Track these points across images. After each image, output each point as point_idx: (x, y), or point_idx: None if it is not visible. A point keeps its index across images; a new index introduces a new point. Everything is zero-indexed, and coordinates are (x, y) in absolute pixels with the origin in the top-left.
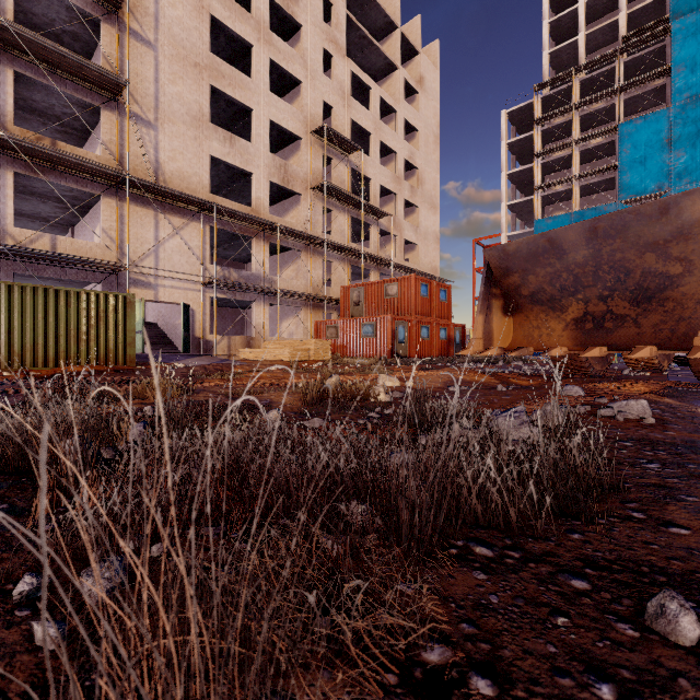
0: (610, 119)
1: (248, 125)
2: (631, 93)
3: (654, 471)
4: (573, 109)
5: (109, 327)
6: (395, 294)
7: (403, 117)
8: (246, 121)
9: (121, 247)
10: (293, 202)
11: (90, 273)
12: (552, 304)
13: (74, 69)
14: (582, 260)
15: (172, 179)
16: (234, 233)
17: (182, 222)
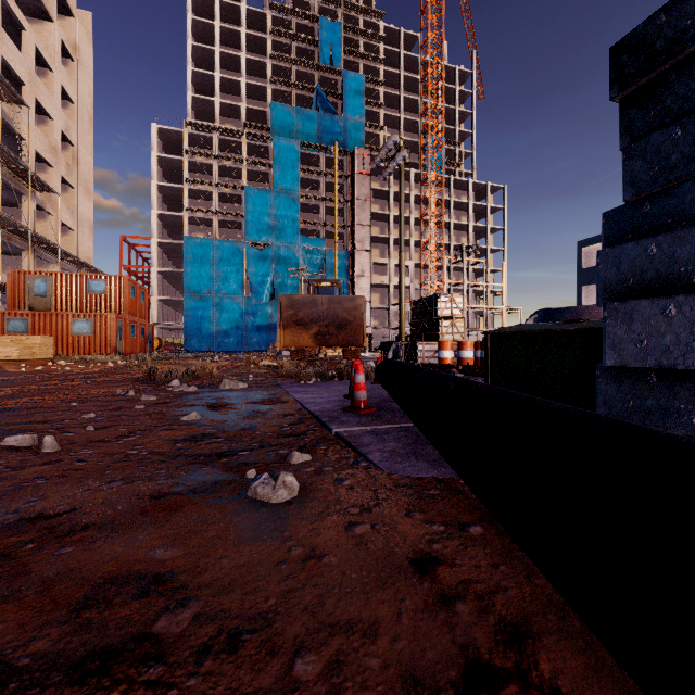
0: (237, 177)
1: None
2: (251, 167)
3: None
4: (216, 158)
5: None
6: (103, 291)
7: (59, 81)
8: None
9: None
10: None
11: None
12: (306, 326)
13: None
14: (324, 310)
15: None
16: None
17: None
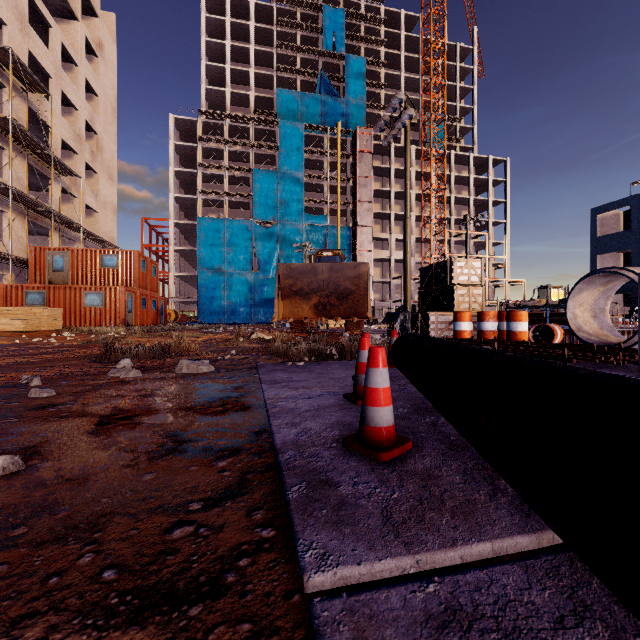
0: (246, 161)
1: None
2: (259, 151)
3: None
4: (226, 143)
5: None
6: (115, 266)
7: (84, 75)
8: None
9: None
10: None
11: None
12: (306, 296)
13: None
14: (324, 279)
15: None
16: None
17: None
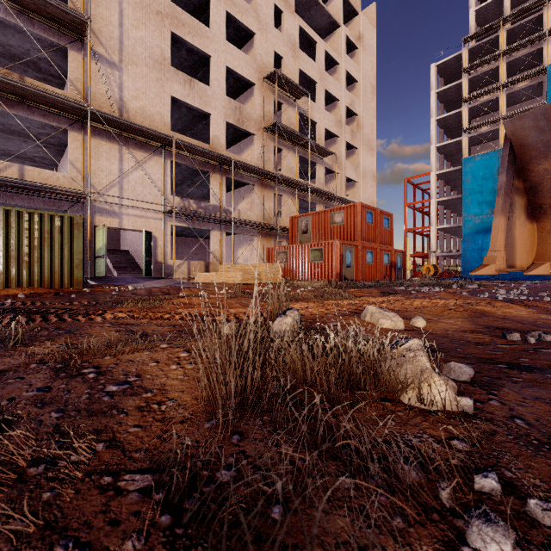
0: (536, 64)
1: (208, 74)
2: None
3: None
4: (501, 56)
5: (55, 249)
6: (341, 221)
7: (344, 69)
8: (206, 70)
9: (87, 178)
10: (248, 143)
11: (57, 202)
12: None
13: (39, 7)
14: None
15: (135, 117)
16: (194, 168)
17: (144, 156)
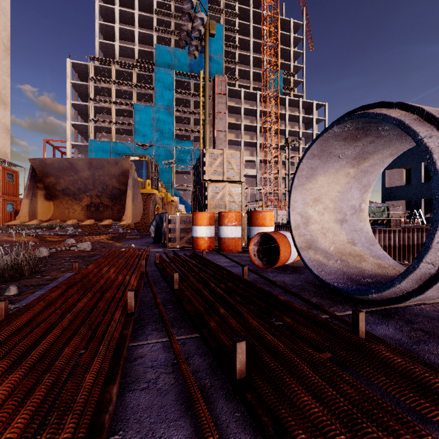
0: (131, 98)
1: None
2: (140, 90)
3: (64, 265)
4: (112, 83)
5: None
6: None
7: None
8: None
9: None
10: None
11: None
12: (75, 196)
13: None
14: (87, 177)
15: None
16: None
17: None
